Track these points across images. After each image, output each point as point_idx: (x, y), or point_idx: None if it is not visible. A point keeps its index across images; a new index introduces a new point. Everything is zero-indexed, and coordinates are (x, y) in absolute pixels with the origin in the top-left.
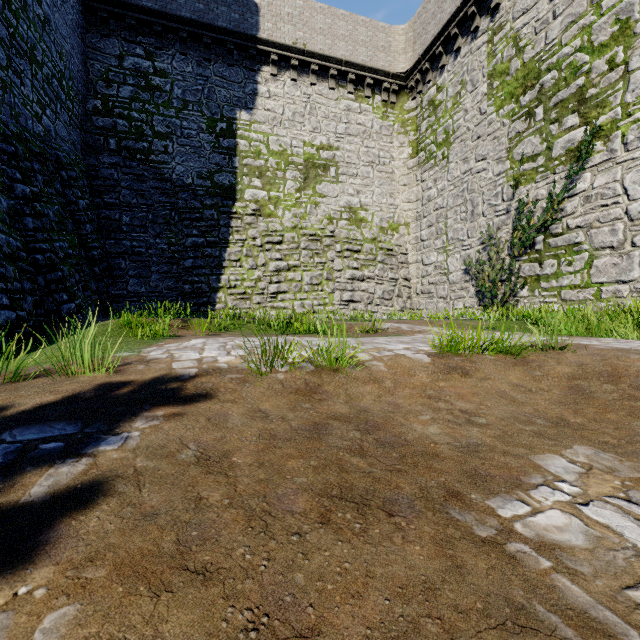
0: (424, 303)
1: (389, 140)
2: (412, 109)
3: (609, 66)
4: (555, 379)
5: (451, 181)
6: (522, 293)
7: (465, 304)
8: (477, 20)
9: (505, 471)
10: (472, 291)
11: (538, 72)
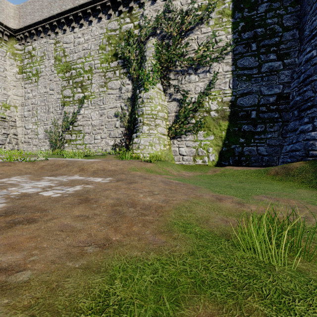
0: (26, 147)
1: (3, 59)
2: (19, 49)
3: (88, 78)
4: (39, 166)
5: (39, 93)
6: (66, 145)
7: (45, 148)
8: (50, 32)
9: (0, 178)
10: (48, 143)
11: (71, 68)
